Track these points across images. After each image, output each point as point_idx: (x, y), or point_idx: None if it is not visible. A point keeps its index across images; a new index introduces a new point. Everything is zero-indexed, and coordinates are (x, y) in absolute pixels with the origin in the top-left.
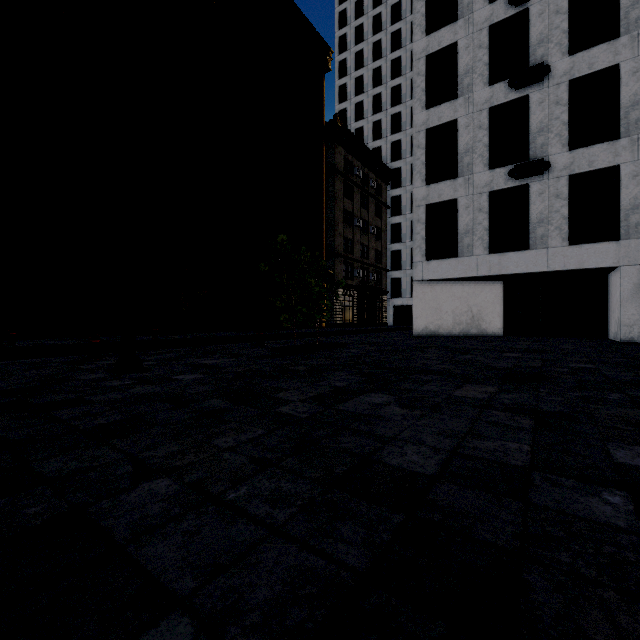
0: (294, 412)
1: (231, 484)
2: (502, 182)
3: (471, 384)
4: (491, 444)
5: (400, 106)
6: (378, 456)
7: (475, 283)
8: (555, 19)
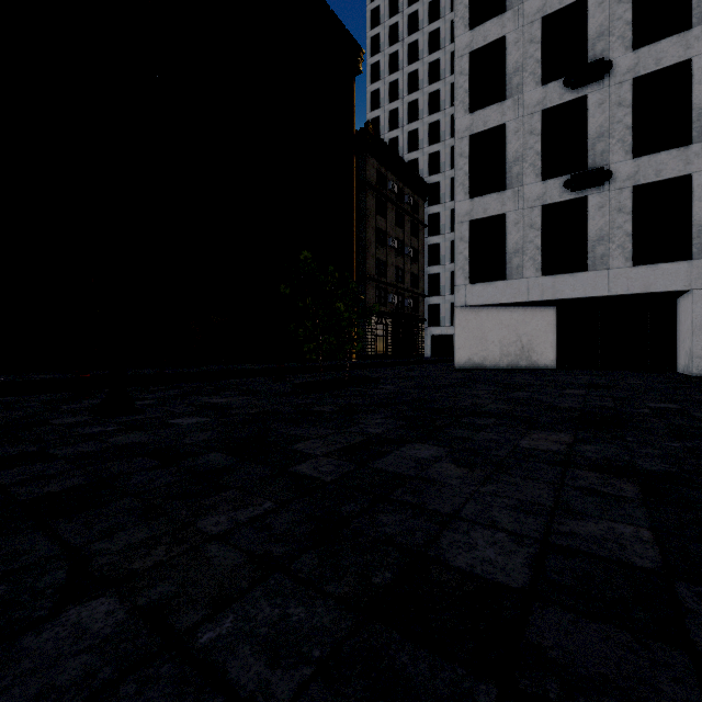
0: (316, 472)
1: (210, 610)
2: (556, 194)
3: (538, 430)
4: (594, 527)
5: (439, 114)
6: (436, 550)
7: (525, 309)
8: (617, 9)
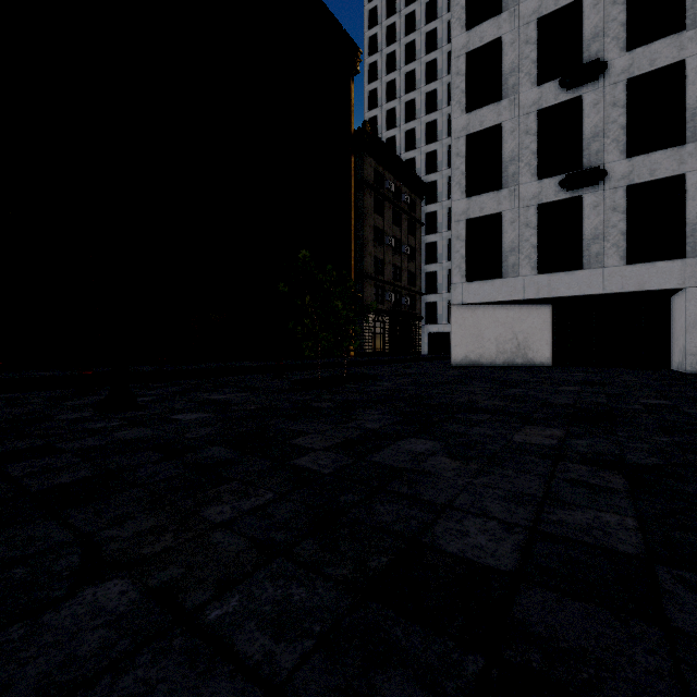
0: (315, 465)
1: (217, 590)
2: (552, 194)
3: (531, 426)
4: (581, 516)
5: (436, 113)
6: (430, 537)
7: (521, 307)
8: (612, 10)
